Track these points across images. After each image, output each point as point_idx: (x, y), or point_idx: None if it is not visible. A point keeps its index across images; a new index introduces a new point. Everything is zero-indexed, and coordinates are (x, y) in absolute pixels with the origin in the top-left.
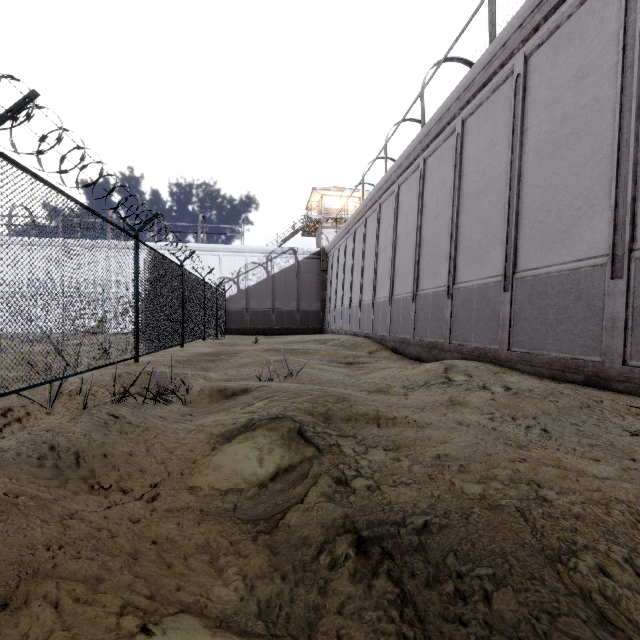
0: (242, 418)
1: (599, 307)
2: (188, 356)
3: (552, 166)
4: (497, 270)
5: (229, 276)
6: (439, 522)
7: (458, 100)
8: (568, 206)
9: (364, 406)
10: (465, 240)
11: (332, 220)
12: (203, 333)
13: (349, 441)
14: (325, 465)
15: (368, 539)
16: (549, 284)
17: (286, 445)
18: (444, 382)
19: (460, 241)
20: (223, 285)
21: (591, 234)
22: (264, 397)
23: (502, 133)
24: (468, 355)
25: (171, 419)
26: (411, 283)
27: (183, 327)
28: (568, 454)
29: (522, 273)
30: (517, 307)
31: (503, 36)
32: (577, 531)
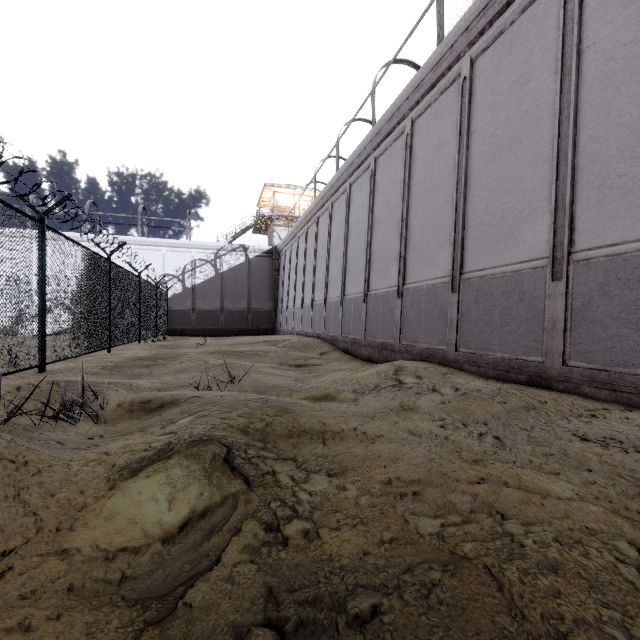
0: (157, 443)
1: (540, 308)
2: (119, 361)
3: (496, 169)
4: (445, 271)
5: (173, 273)
6: (391, 605)
7: (408, 100)
8: (511, 209)
9: (309, 419)
10: (414, 240)
11: (284, 218)
12: (138, 335)
13: (288, 465)
14: (253, 504)
15: (294, 637)
16: (494, 285)
17: (207, 479)
18: (395, 385)
19: (410, 241)
20: (165, 282)
21: (533, 236)
22: (193, 412)
23: (450, 135)
24: (417, 356)
25: (71, 444)
26: (362, 283)
27: (111, 328)
28: (526, 469)
29: (469, 274)
30: (464, 308)
31: (451, 38)
32: (561, 595)
